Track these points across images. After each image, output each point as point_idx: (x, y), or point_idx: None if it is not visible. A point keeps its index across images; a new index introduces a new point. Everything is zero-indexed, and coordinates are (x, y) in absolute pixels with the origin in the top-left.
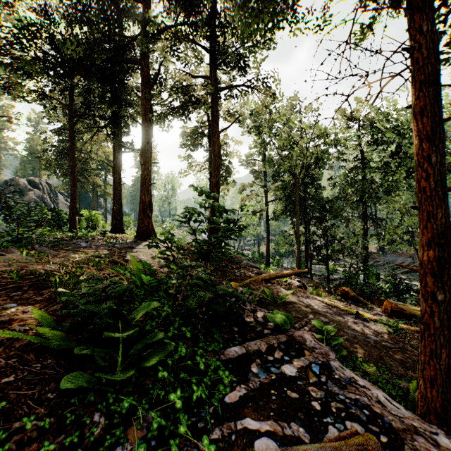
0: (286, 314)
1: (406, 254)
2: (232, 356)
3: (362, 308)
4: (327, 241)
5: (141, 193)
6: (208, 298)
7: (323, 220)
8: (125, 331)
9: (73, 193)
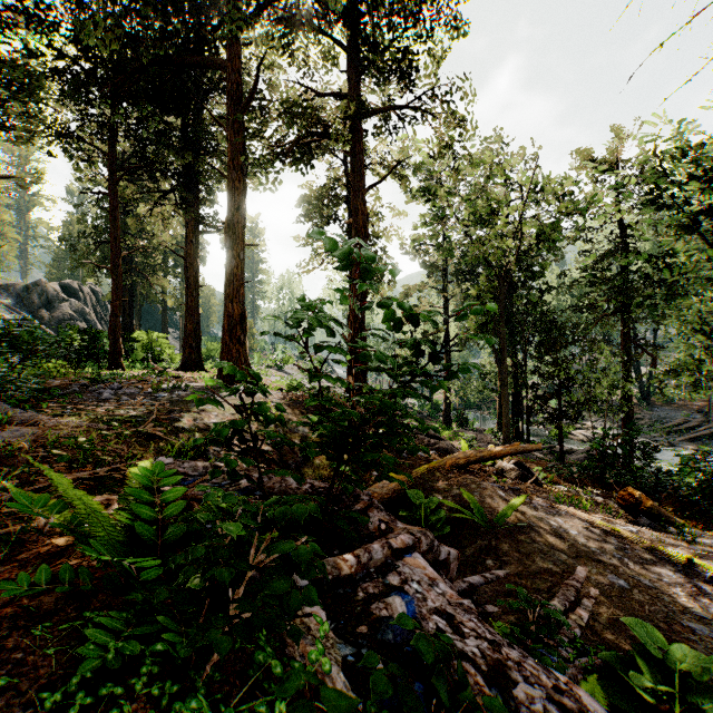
0: None
1: (691, 407)
2: None
3: (681, 539)
4: (559, 385)
5: (226, 299)
6: None
7: (553, 347)
8: None
9: (115, 302)
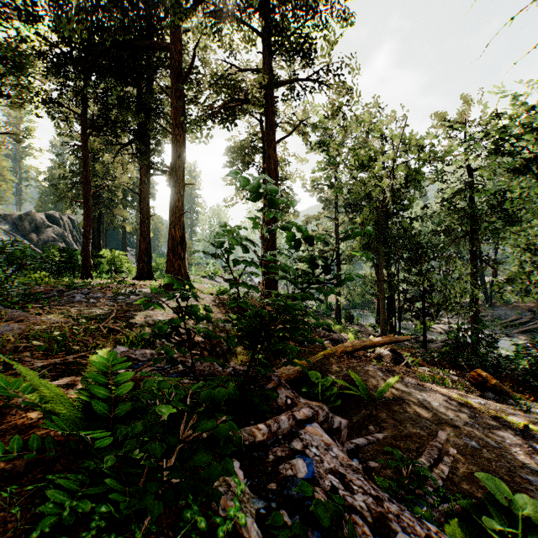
0: None
1: (523, 307)
2: None
3: (518, 409)
4: (423, 290)
5: (170, 225)
6: None
7: (418, 262)
8: None
9: (87, 227)
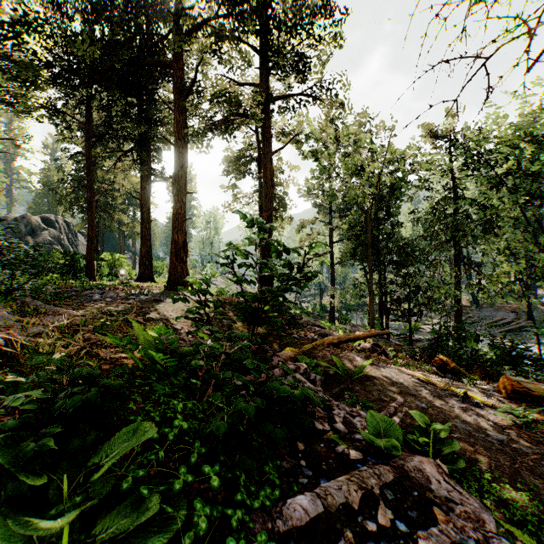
0: (383, 418)
1: (508, 308)
2: (298, 521)
3: (468, 385)
4: (409, 292)
5: (173, 231)
6: (252, 414)
7: (404, 265)
8: (76, 497)
9: (91, 232)
